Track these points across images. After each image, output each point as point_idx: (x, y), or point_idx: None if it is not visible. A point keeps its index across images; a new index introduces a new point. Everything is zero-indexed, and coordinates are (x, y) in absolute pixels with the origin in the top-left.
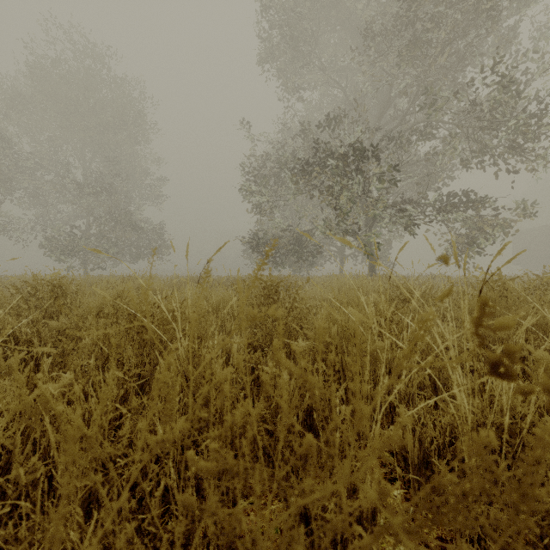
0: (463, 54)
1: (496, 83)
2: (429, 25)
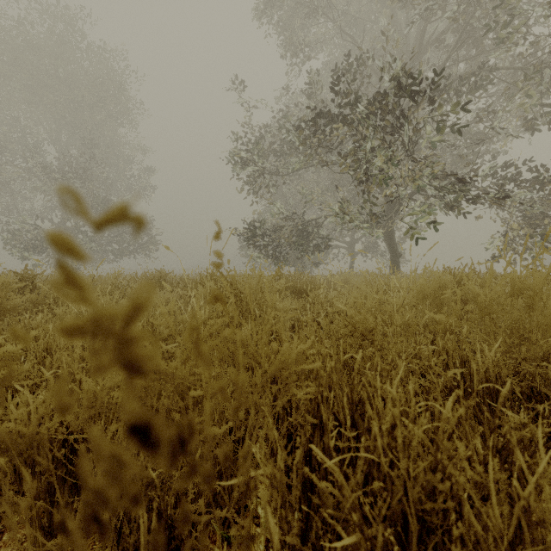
0: None
1: None
2: None
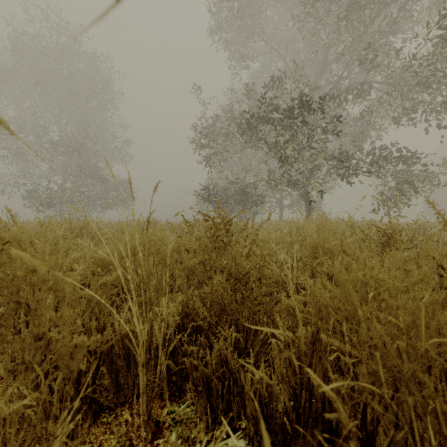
0: (397, 18)
1: (435, 37)
2: None
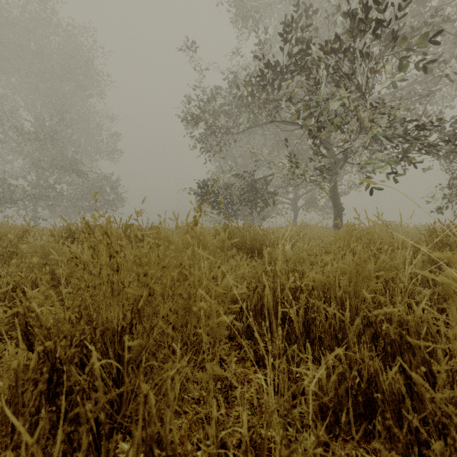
0: None
1: None
2: None
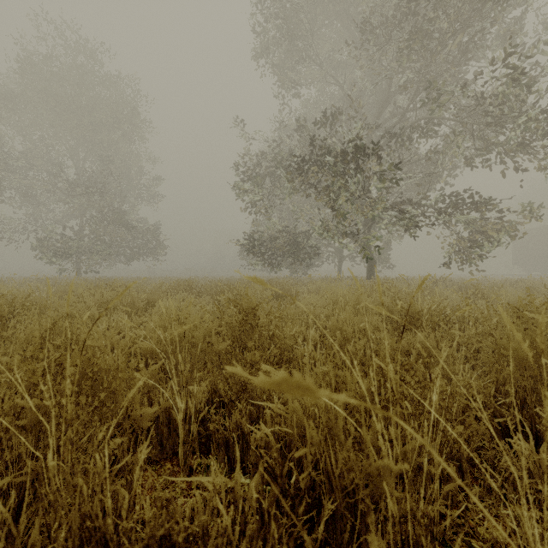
0: (467, 47)
1: (503, 76)
2: (431, 15)
